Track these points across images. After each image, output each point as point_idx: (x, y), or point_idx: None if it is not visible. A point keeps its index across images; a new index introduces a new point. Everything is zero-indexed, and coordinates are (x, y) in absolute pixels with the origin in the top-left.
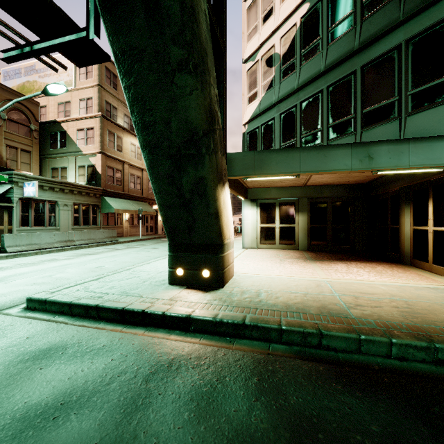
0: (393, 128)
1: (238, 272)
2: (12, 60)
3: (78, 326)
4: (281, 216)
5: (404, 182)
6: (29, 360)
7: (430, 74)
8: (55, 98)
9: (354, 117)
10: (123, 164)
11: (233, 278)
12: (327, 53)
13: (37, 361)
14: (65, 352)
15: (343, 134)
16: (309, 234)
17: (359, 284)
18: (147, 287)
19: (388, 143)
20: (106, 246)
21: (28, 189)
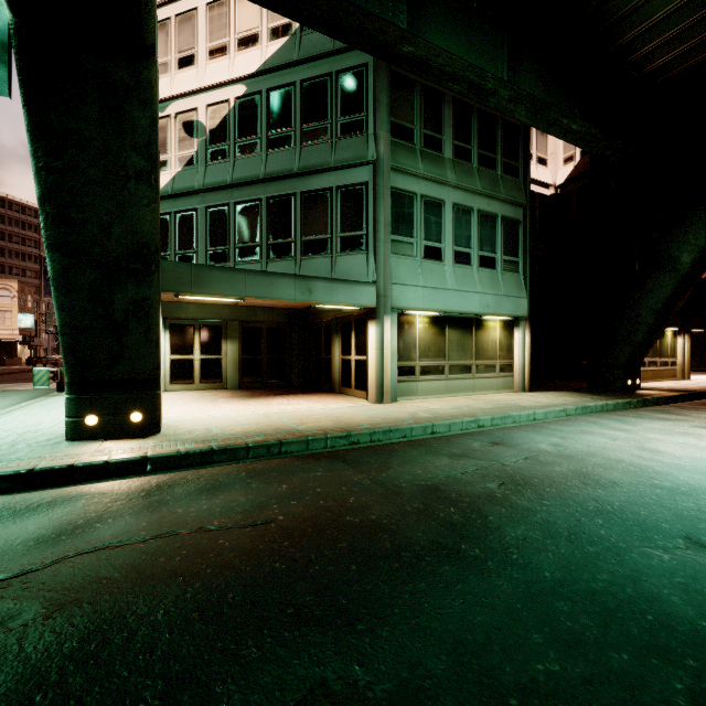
0: (327, 264)
1: (165, 417)
2: None
3: None
4: (203, 343)
5: (335, 313)
6: None
7: (352, 225)
8: None
9: (295, 242)
10: None
11: (164, 423)
12: (267, 160)
13: None
14: None
15: (283, 257)
16: (240, 368)
17: (302, 411)
18: (33, 449)
19: (323, 280)
20: None
21: None
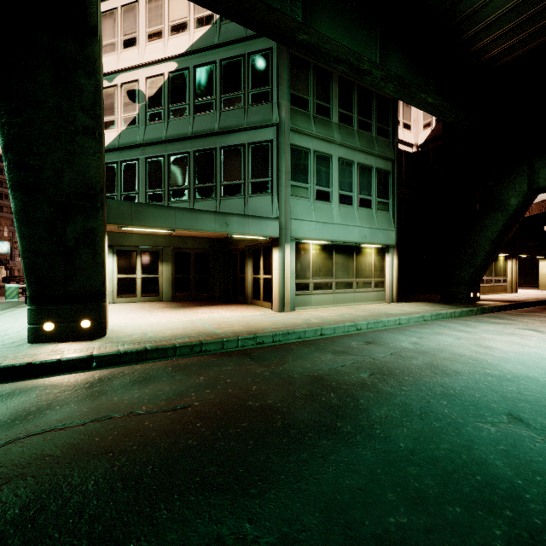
0: (240, 203)
1: (111, 324)
2: None
3: None
4: (143, 265)
5: (248, 242)
6: None
7: (260, 173)
8: None
9: (216, 186)
10: None
11: (110, 329)
12: (194, 121)
13: None
14: None
15: (207, 197)
16: (173, 285)
17: (220, 318)
18: None
19: (237, 216)
20: None
21: None
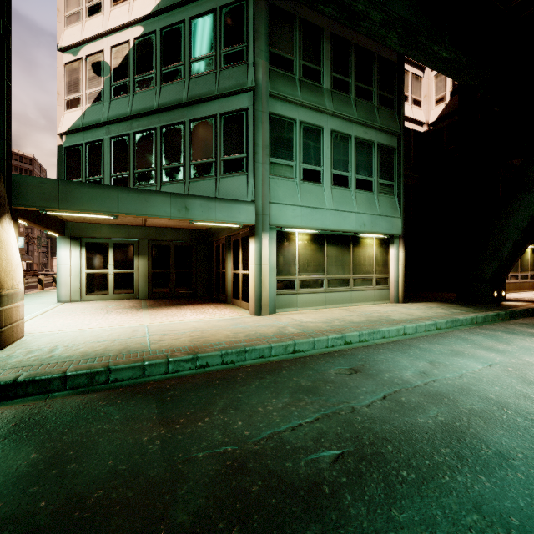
0: (211, 185)
1: (35, 331)
2: None
3: None
4: (116, 259)
5: (227, 232)
6: None
7: (234, 149)
8: None
9: (184, 166)
10: None
11: (21, 340)
12: (160, 92)
13: None
14: None
15: (174, 180)
16: (150, 281)
17: (177, 324)
18: None
19: (201, 198)
20: None
21: None
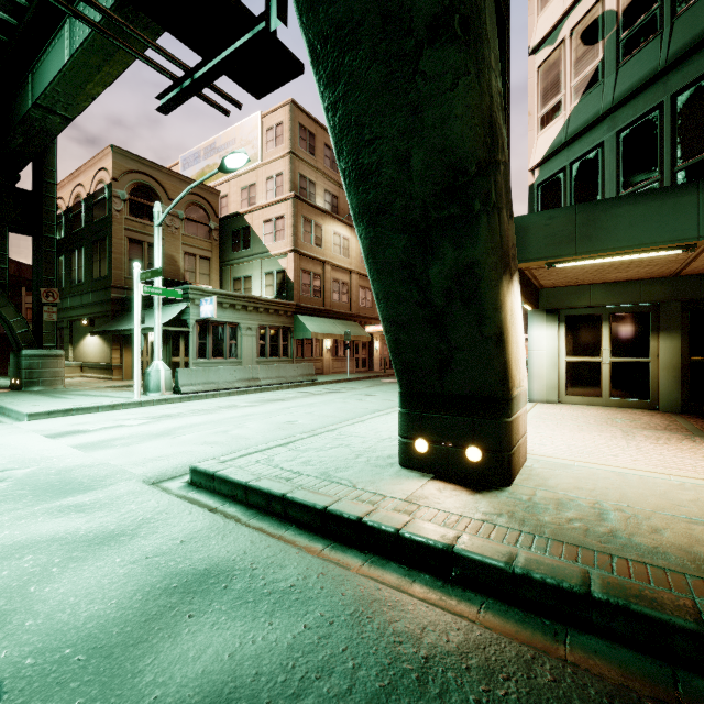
0: None
1: (535, 452)
2: (170, 108)
3: (255, 529)
4: (614, 340)
5: None
6: (177, 591)
7: None
8: (237, 183)
9: None
10: (324, 264)
11: (526, 466)
12: None
13: (188, 595)
14: (230, 587)
15: None
16: (685, 379)
17: None
18: (363, 468)
19: None
20: (300, 389)
21: (206, 307)
